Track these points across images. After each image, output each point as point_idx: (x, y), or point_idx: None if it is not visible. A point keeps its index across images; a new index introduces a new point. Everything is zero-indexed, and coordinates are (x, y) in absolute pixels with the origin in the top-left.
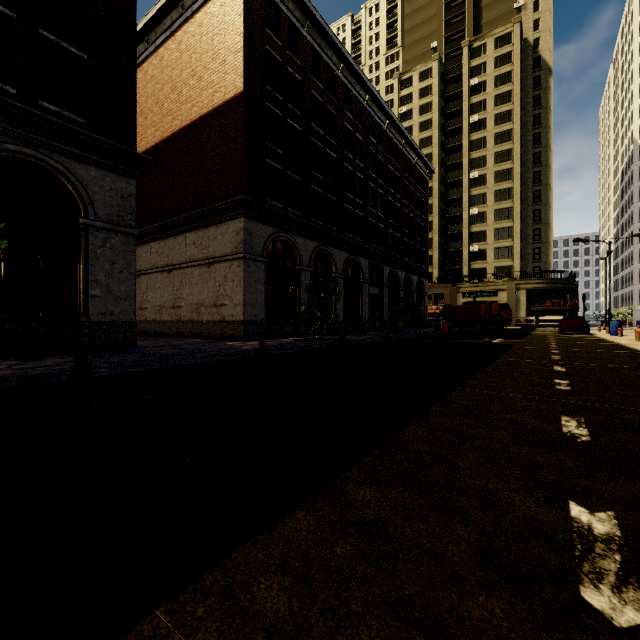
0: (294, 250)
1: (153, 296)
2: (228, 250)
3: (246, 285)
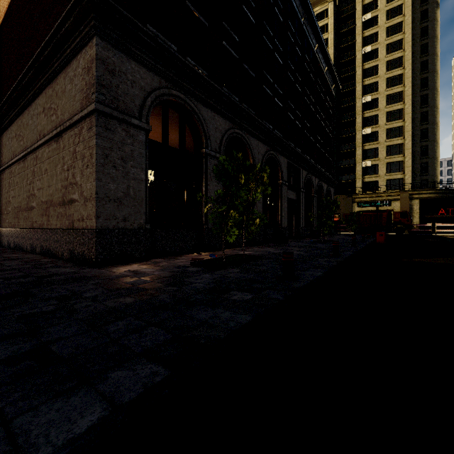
0: (197, 125)
1: (13, 195)
2: (77, 105)
3: (102, 163)
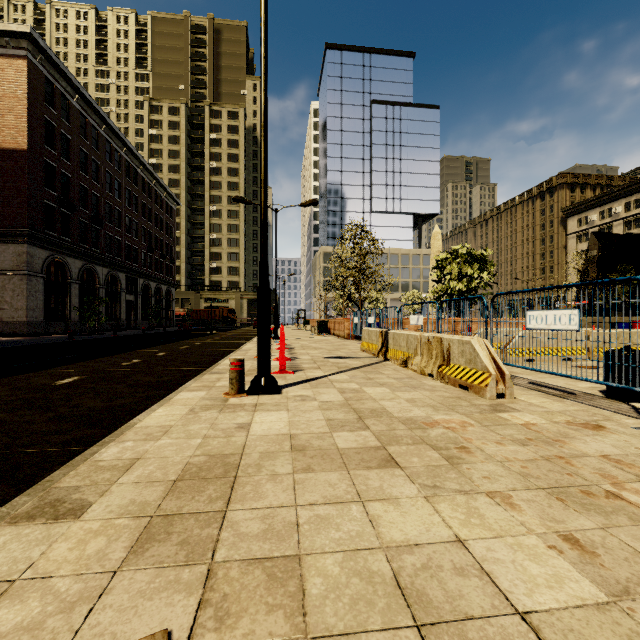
0: (66, 267)
1: None
2: (7, 266)
3: (29, 295)
